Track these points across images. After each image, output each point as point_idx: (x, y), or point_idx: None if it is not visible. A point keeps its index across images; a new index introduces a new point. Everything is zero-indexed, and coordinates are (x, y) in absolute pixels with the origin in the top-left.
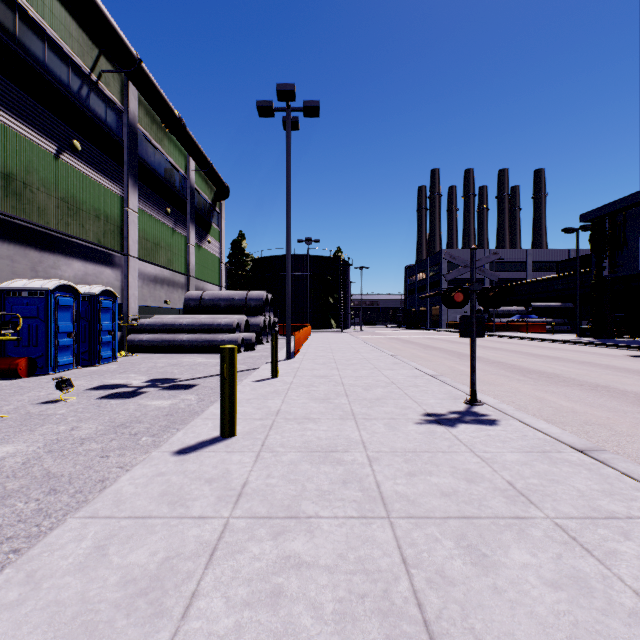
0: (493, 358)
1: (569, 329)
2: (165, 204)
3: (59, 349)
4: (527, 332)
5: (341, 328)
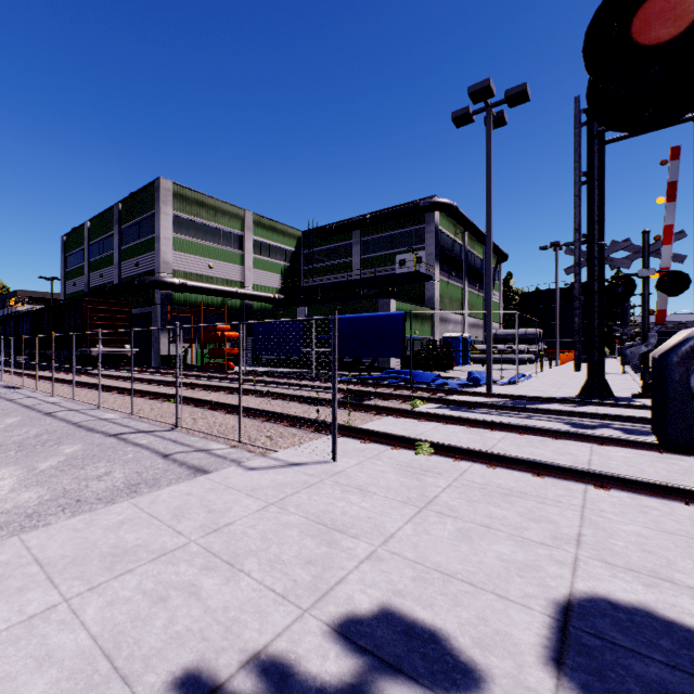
0: None
1: None
2: (475, 282)
3: (460, 358)
4: None
5: (617, 355)
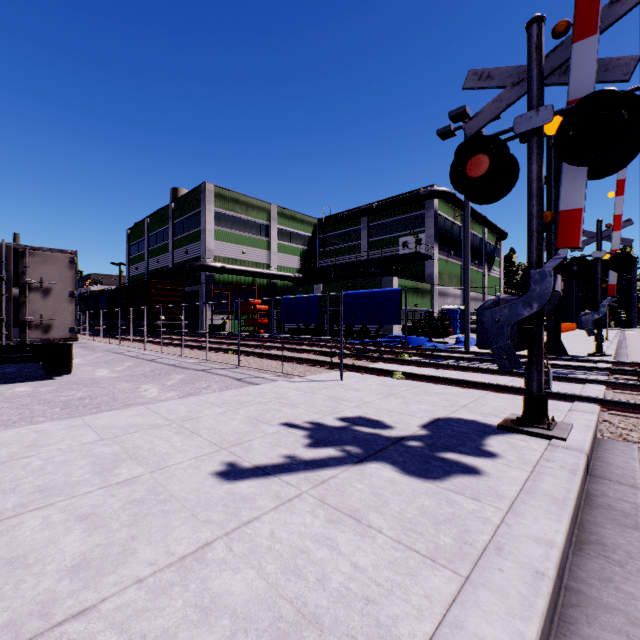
0: None
1: None
2: (474, 259)
3: (457, 328)
4: None
5: (622, 327)
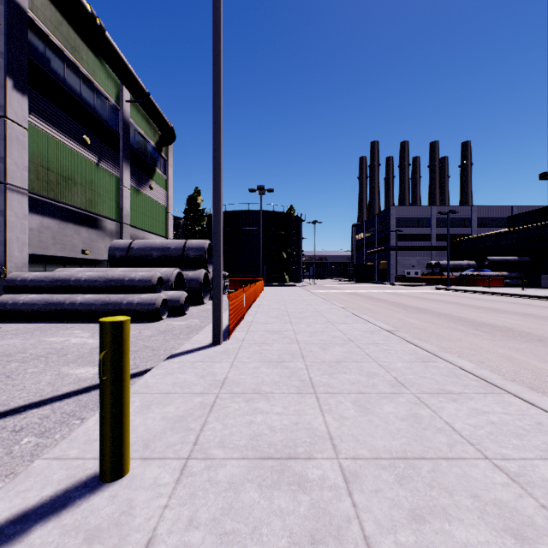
0: (532, 331)
1: (526, 283)
2: (82, 131)
3: None
4: (489, 286)
5: (294, 282)
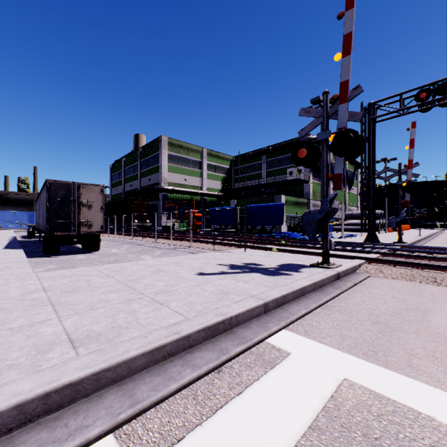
0: None
1: None
2: None
3: None
4: None
5: (446, 228)
